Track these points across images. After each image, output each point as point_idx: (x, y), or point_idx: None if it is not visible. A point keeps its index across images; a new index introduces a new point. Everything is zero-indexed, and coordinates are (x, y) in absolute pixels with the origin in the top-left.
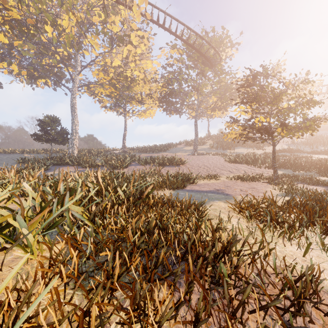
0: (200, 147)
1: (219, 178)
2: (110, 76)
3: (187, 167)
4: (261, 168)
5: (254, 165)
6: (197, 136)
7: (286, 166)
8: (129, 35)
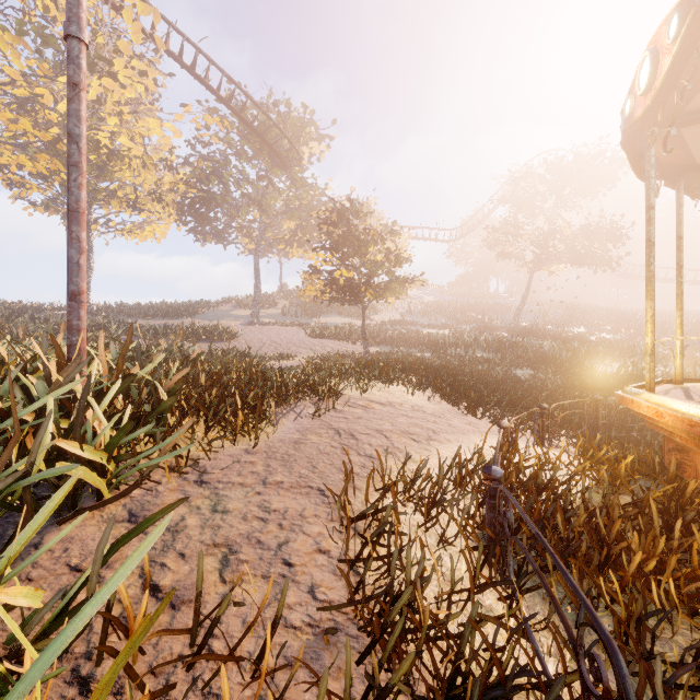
0: (264, 311)
1: (294, 358)
2: (53, 132)
3: (241, 343)
4: (356, 345)
5: (348, 341)
6: (258, 290)
7: (386, 342)
8: (112, 60)
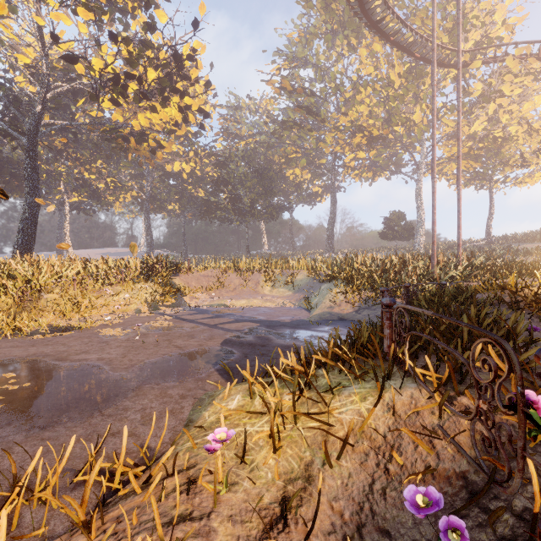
0: None
1: None
2: (468, 146)
3: None
4: None
5: None
6: None
7: None
8: (500, 90)
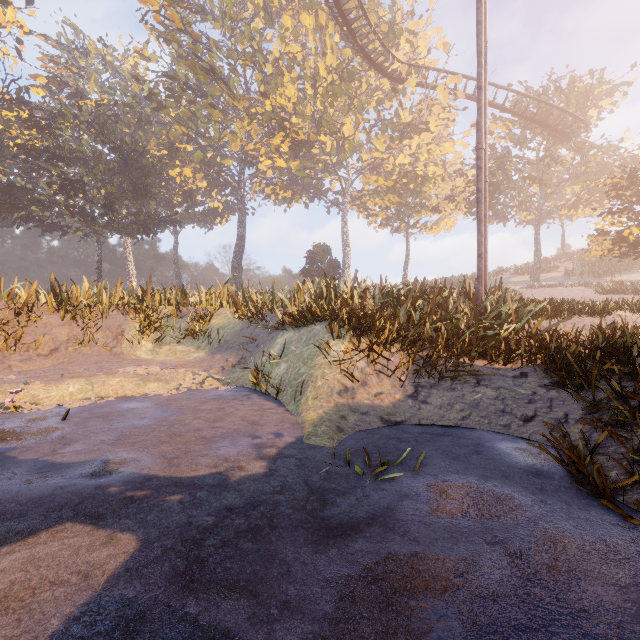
0: (544, 275)
1: None
2: (393, 179)
3: None
4: None
5: None
6: (538, 257)
7: None
8: (428, 121)
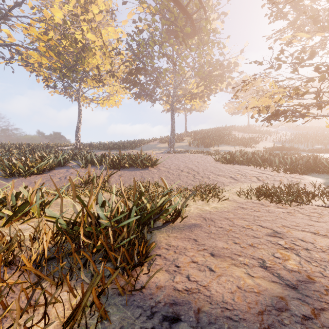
0: (176, 144)
1: (220, 192)
2: (50, 35)
3: (160, 170)
4: (280, 173)
5: (265, 167)
6: (173, 129)
7: (318, 169)
8: None
